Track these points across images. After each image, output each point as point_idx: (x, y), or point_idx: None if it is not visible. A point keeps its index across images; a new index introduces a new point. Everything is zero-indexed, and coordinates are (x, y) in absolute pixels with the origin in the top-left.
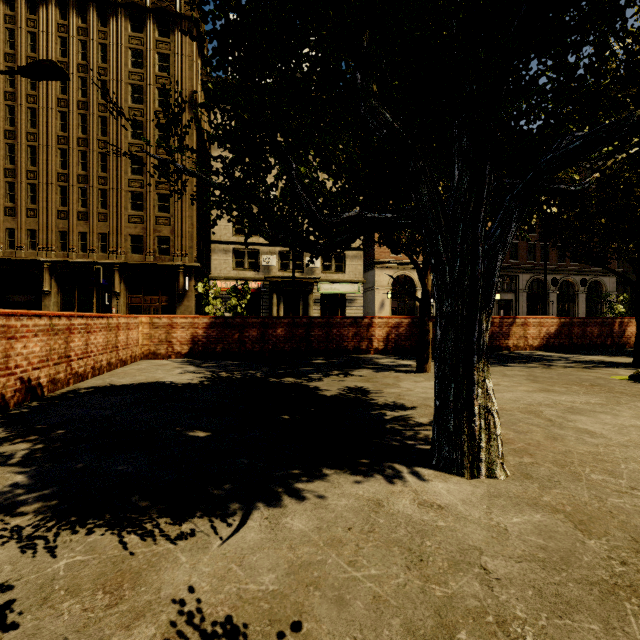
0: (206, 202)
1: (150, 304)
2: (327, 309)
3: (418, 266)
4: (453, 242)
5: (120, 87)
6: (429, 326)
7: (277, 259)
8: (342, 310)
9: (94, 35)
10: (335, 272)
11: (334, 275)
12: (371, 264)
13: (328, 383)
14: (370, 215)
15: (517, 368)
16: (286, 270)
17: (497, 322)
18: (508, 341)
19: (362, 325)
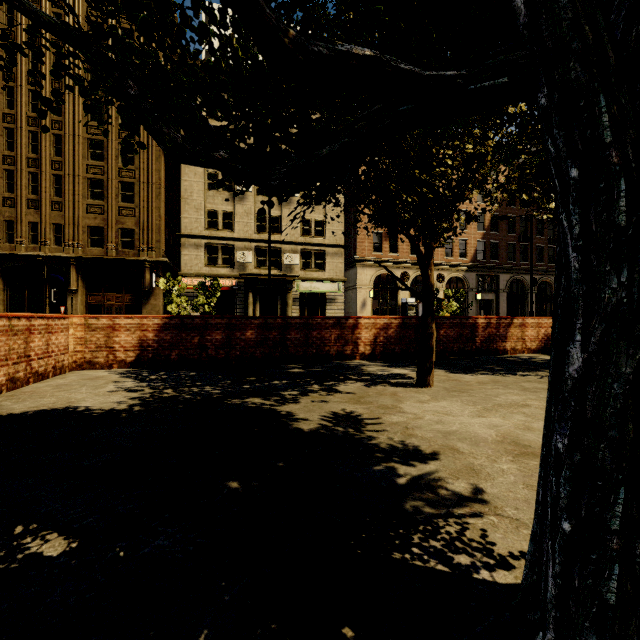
0: (177, 194)
1: (112, 303)
2: (306, 309)
3: (420, 253)
4: (635, 117)
5: (77, 62)
6: (433, 328)
7: (253, 255)
8: (322, 310)
9: (47, 3)
10: (315, 270)
11: (314, 273)
12: (352, 262)
13: (306, 406)
14: (405, 66)
15: (532, 378)
16: (263, 267)
17: (494, 323)
18: (505, 344)
19: (346, 326)
